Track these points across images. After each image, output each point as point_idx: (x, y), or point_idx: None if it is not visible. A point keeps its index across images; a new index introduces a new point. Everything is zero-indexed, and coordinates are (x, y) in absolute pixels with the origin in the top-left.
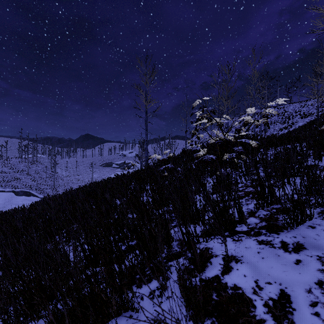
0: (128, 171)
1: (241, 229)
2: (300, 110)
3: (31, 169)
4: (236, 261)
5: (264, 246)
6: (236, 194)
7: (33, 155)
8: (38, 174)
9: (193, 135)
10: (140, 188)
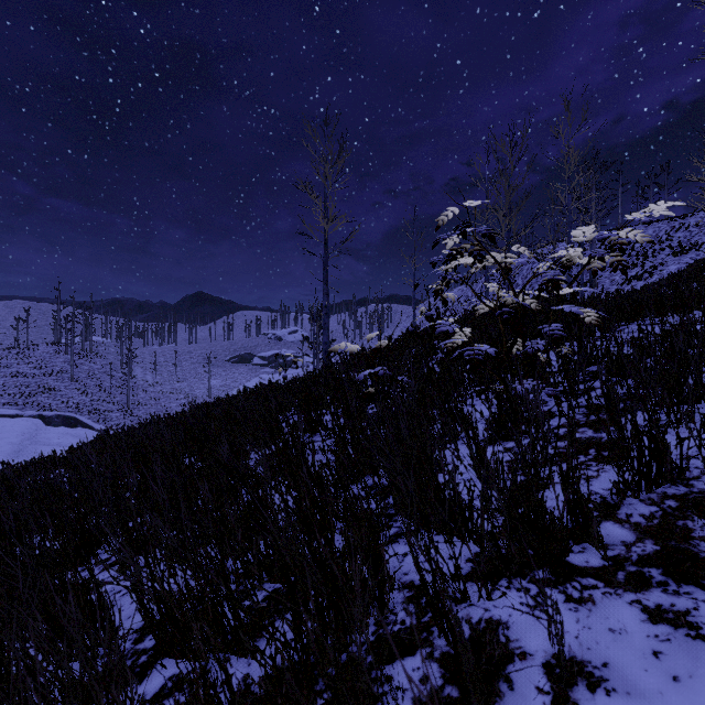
0: (284, 377)
1: (584, 559)
2: (670, 238)
3: (79, 369)
4: (591, 685)
5: (670, 632)
6: (550, 447)
7: (83, 339)
8: (95, 379)
9: (437, 295)
10: (309, 421)
